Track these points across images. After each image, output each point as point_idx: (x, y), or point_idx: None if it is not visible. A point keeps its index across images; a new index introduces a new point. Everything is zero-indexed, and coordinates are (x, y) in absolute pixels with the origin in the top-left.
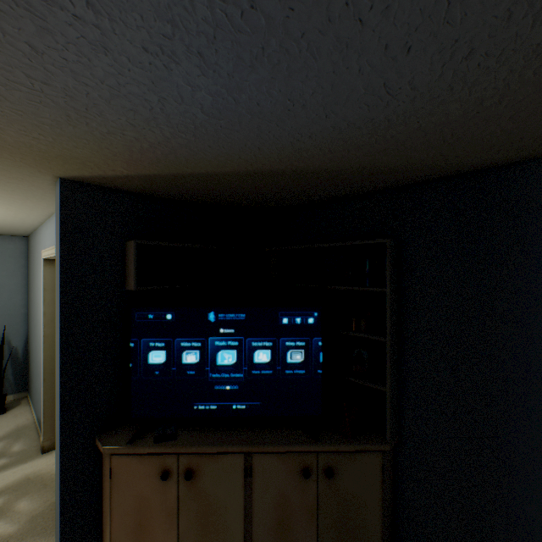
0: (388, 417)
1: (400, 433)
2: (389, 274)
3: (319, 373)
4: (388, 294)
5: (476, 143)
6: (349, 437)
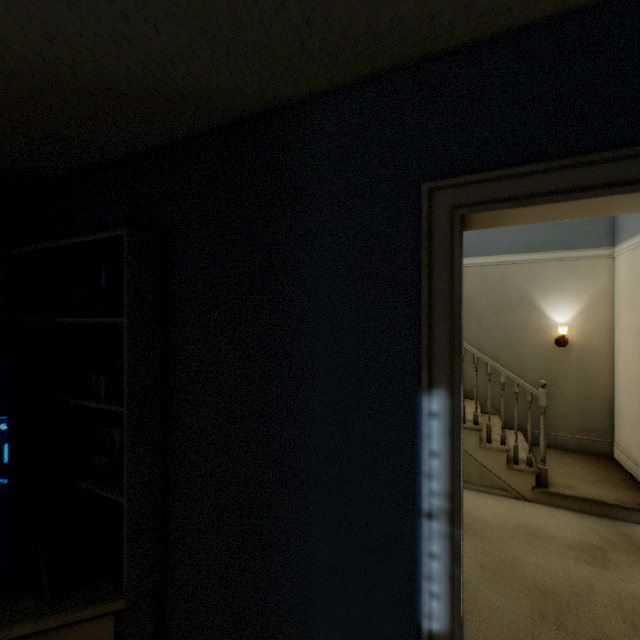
0: (126, 549)
1: (168, 565)
2: (127, 292)
3: (3, 484)
4: (126, 327)
5: (156, 4)
6: (49, 601)
